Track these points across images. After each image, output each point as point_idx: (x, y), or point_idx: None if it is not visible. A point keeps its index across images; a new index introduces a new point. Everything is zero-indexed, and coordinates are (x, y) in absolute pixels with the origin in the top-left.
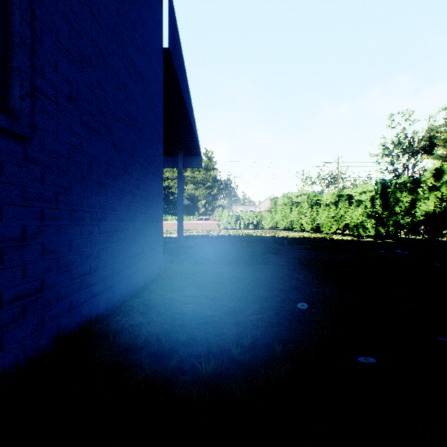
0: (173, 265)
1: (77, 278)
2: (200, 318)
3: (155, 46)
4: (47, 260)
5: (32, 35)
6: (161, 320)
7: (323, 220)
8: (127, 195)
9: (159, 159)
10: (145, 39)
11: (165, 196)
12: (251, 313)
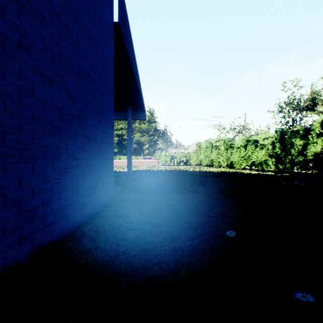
0: (122, 193)
1: (28, 211)
2: (141, 245)
3: (107, 19)
4: None
5: None
6: (107, 246)
7: (235, 159)
8: (81, 138)
9: (111, 110)
10: (98, 11)
11: (120, 141)
12: (185, 239)
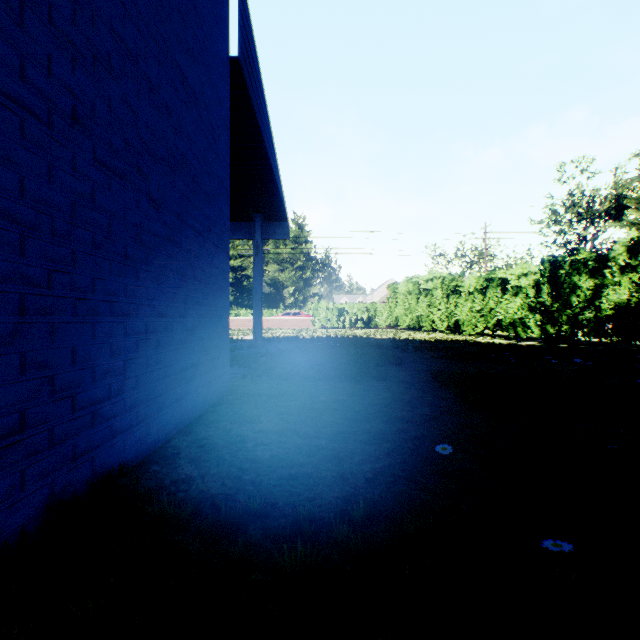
0: (245, 381)
1: (87, 407)
2: (283, 469)
3: (217, 53)
4: (30, 381)
5: (2, 7)
6: (222, 471)
7: (464, 315)
8: (172, 277)
9: (224, 224)
10: (202, 40)
11: (237, 281)
12: (363, 459)
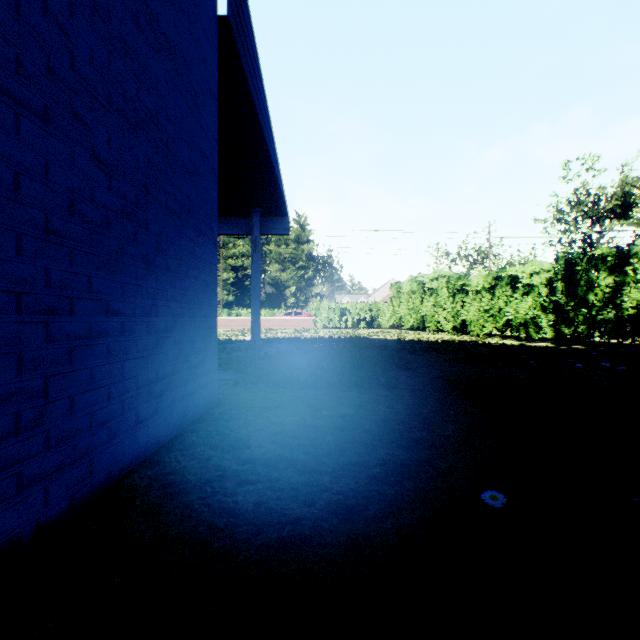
0: (237, 389)
1: None
2: (270, 529)
3: (201, 5)
4: None
5: None
6: (185, 533)
7: (471, 315)
8: (133, 265)
9: (210, 207)
10: None
11: (238, 281)
12: (381, 511)
